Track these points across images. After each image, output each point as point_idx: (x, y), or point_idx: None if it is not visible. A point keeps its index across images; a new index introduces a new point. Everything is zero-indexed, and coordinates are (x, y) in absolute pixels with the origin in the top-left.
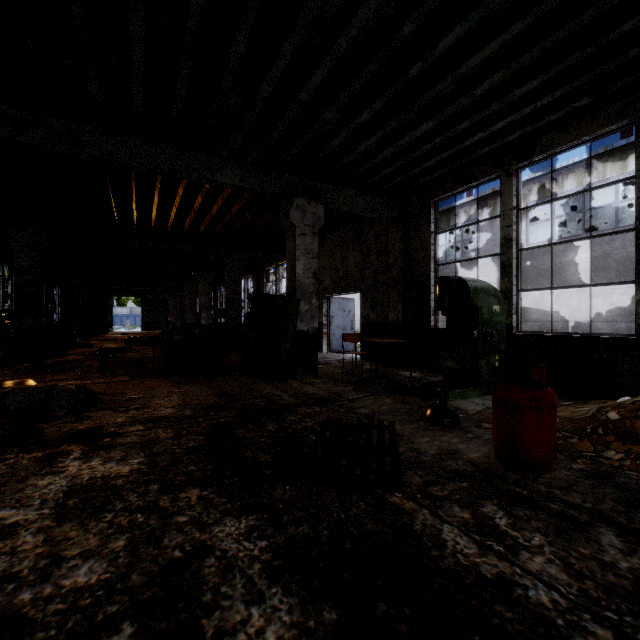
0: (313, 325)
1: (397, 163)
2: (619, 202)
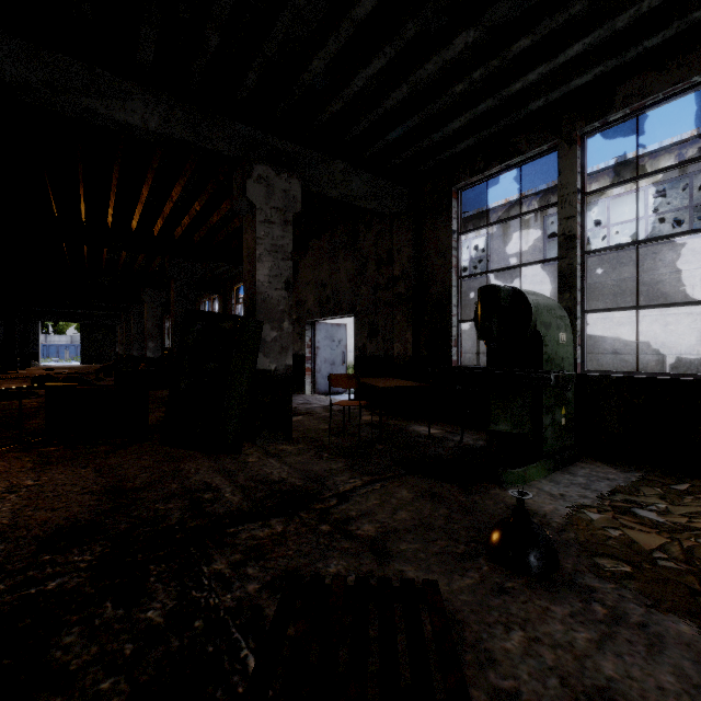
0: (285, 361)
1: (411, 119)
2: (649, 216)
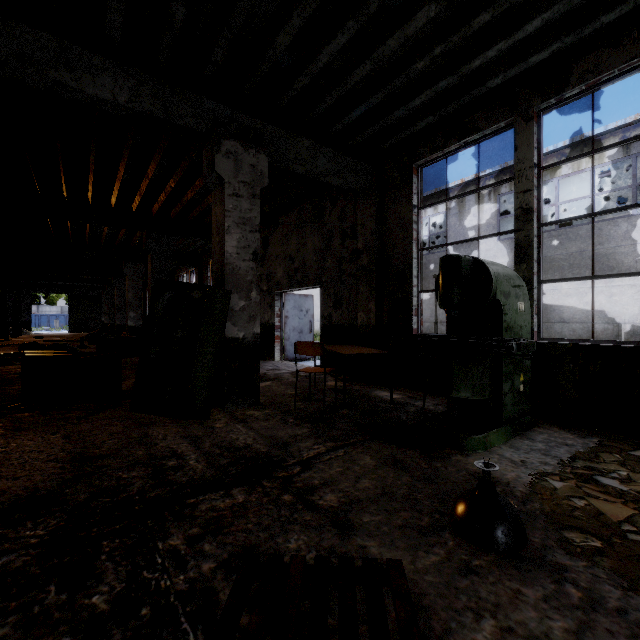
0: (252, 330)
1: (374, 97)
2: (595, 195)
